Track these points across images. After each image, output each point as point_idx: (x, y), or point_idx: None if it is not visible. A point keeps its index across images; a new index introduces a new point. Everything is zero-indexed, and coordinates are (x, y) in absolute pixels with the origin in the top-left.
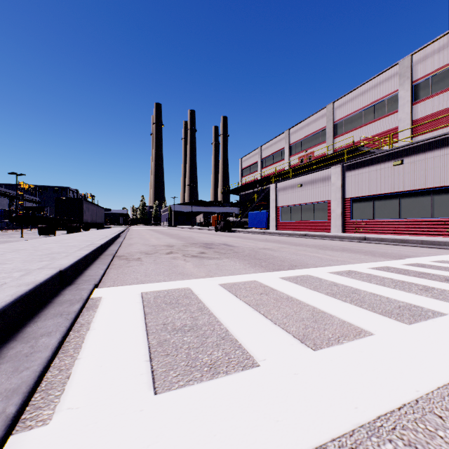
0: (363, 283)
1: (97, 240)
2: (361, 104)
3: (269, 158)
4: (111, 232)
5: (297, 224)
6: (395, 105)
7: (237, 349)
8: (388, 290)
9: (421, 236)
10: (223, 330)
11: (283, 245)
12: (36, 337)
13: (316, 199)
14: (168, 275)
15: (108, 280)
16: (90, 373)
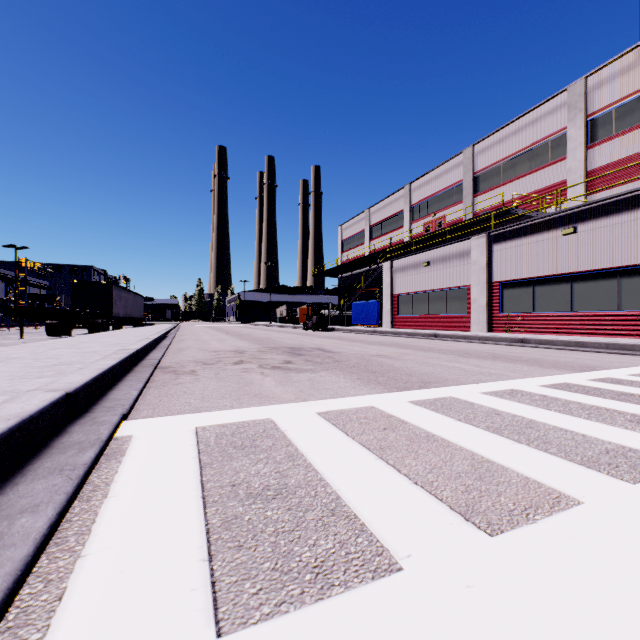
0: (539, 411)
1: (131, 343)
2: (514, 148)
3: (380, 226)
4: (154, 331)
5: (423, 320)
6: (562, 149)
7: (359, 533)
8: (580, 423)
9: (603, 336)
10: (331, 495)
11: (405, 350)
12: (11, 514)
13: (449, 284)
14: (238, 398)
15: (144, 406)
16: (100, 588)
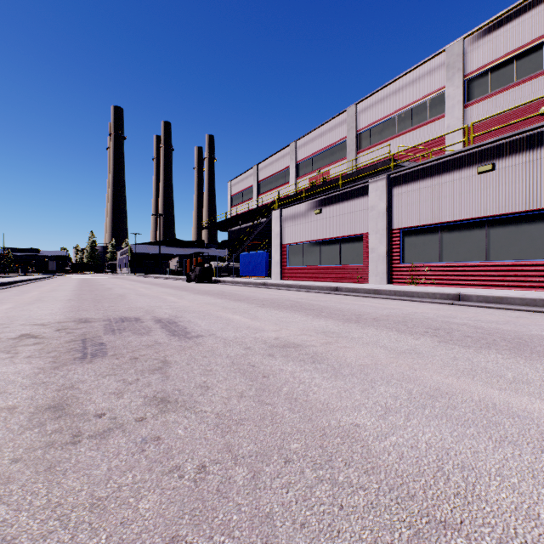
0: None
1: None
2: (394, 107)
3: (268, 181)
4: None
5: (314, 271)
6: (440, 108)
7: None
8: None
9: (528, 289)
10: None
11: (321, 320)
12: None
13: (343, 232)
14: None
15: None
16: None
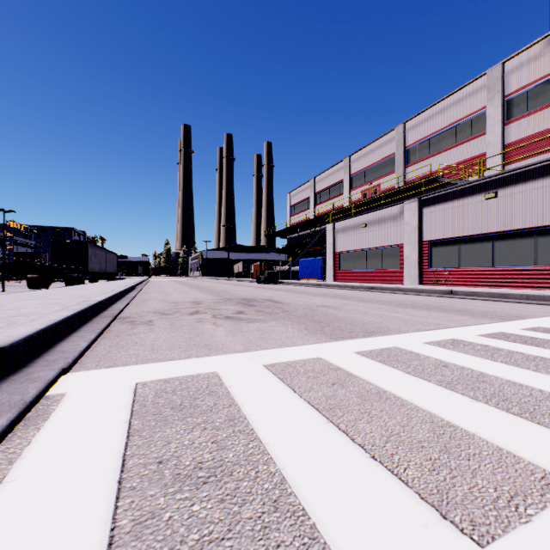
0: (486, 362)
1: (97, 295)
2: (440, 125)
3: (324, 193)
4: (123, 284)
5: (361, 274)
6: (482, 126)
7: (308, 543)
8: (532, 375)
9: (521, 289)
10: (275, 477)
11: (346, 301)
12: None
13: (384, 243)
14: (187, 349)
15: (90, 358)
16: None
